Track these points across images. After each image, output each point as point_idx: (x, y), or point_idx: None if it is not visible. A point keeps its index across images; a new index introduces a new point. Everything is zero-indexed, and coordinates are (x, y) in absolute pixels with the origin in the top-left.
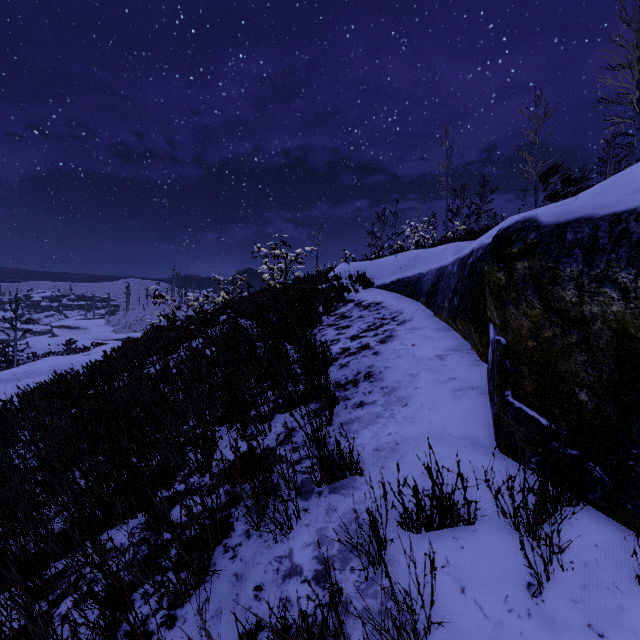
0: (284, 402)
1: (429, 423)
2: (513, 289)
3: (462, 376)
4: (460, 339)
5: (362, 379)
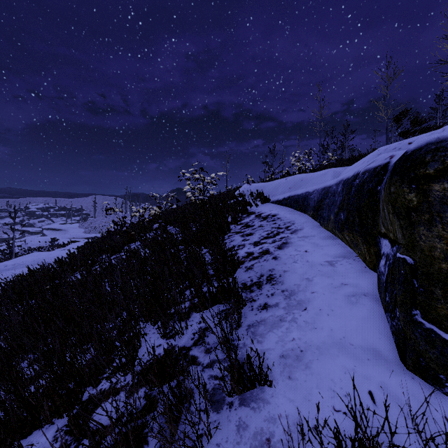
0: (199, 303)
1: (329, 330)
2: (426, 210)
3: (353, 282)
4: (345, 247)
5: (265, 281)
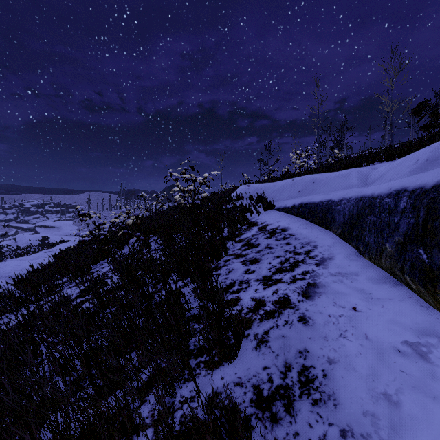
0: None
1: None
2: None
3: None
4: (428, 307)
5: (297, 389)
